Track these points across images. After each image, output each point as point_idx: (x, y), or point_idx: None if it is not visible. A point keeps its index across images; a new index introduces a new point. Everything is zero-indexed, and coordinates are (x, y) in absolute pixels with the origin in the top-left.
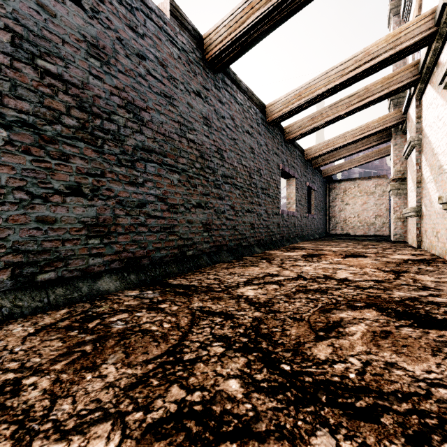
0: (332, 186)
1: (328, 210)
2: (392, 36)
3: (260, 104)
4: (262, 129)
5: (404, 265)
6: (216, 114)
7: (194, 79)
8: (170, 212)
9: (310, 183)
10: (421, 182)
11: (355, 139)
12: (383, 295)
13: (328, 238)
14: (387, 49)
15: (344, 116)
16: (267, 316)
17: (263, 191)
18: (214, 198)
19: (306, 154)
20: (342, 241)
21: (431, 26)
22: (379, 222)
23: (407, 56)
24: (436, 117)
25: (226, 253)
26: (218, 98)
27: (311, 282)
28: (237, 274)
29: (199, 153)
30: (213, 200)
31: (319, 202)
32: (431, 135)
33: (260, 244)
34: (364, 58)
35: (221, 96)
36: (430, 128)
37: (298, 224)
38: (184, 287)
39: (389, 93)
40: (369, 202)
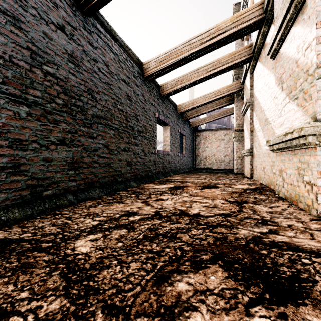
0: (197, 134)
1: (195, 151)
2: (236, 17)
3: (138, 60)
4: (139, 81)
5: (244, 194)
6: (85, 55)
7: (54, 10)
8: (12, 149)
9: (181, 131)
10: (253, 132)
11: (212, 100)
12: (229, 237)
13: (194, 171)
14: (232, 27)
15: (203, 80)
16: (69, 308)
17: (140, 133)
18: (82, 137)
19: (178, 109)
20: (203, 173)
21: (261, 12)
22: (227, 160)
23: (245, 35)
24: (264, 84)
25: (98, 189)
26: (88, 40)
27: (165, 222)
28: (94, 214)
29: (61, 89)
30: (81, 138)
31: (188, 145)
32: (260, 98)
33: (137, 179)
34: (216, 32)
35: (92, 40)
36: (259, 93)
37: (172, 161)
38: (2, 245)
39: (233, 66)
40: (220, 146)
